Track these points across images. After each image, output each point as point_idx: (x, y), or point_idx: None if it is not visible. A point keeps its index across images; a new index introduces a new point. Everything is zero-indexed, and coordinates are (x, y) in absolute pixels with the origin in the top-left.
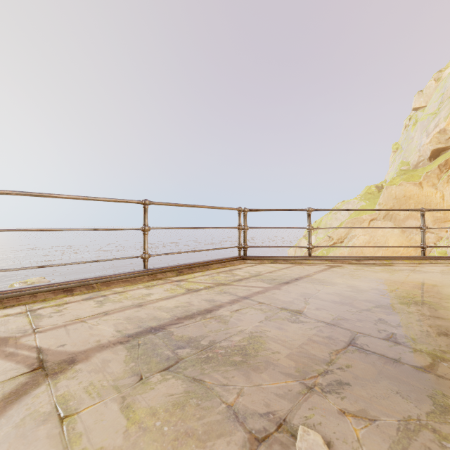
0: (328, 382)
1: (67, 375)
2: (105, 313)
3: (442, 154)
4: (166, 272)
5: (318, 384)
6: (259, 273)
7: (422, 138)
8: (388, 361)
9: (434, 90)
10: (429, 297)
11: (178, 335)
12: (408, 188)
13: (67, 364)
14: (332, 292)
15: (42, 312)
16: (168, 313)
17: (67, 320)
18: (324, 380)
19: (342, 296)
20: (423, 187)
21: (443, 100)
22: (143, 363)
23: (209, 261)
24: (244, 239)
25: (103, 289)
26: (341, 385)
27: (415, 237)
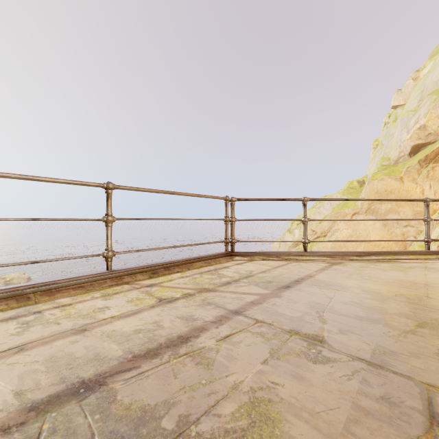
0: None
1: None
2: (20, 349)
3: (422, 150)
4: (137, 273)
5: None
6: (251, 273)
7: (403, 134)
8: None
9: (412, 89)
10: None
11: (125, 400)
12: (390, 183)
13: None
14: (349, 301)
15: None
16: (120, 346)
17: None
18: None
19: (364, 307)
20: (404, 182)
21: (422, 98)
22: None
23: (190, 258)
24: (231, 232)
25: (43, 300)
26: None
27: (396, 230)
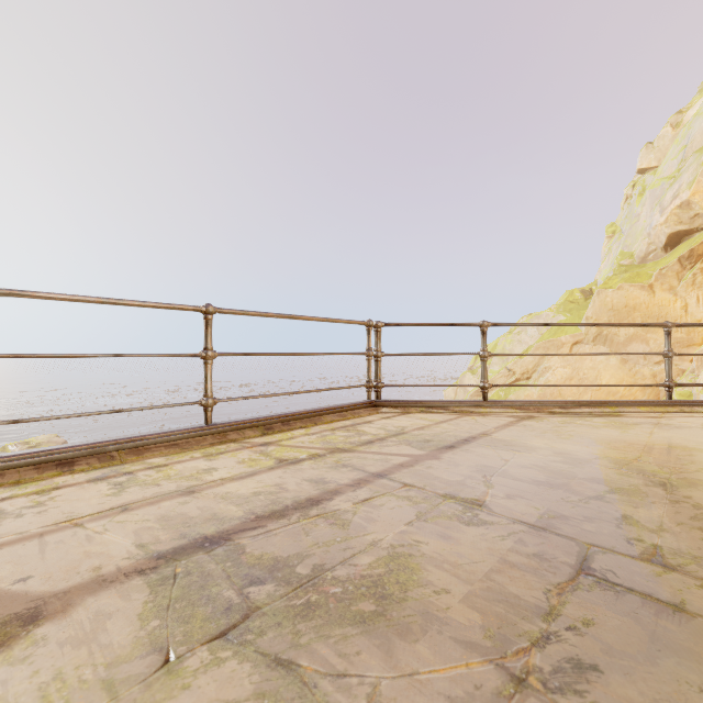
0: (554, 663)
1: (14, 652)
2: (124, 508)
3: (684, 240)
4: (245, 429)
5: (535, 671)
6: (403, 429)
7: (654, 216)
8: (663, 610)
9: (671, 141)
10: (698, 473)
11: (255, 552)
12: (632, 294)
13: (20, 625)
14: (530, 464)
15: (7, 506)
16: (239, 508)
17: (48, 522)
18: (545, 657)
19: (548, 471)
20: (655, 292)
21: (686, 157)
22: (177, 621)
23: (318, 409)
24: (376, 373)
25: (130, 460)
26: (582, 672)
27: (643, 370)
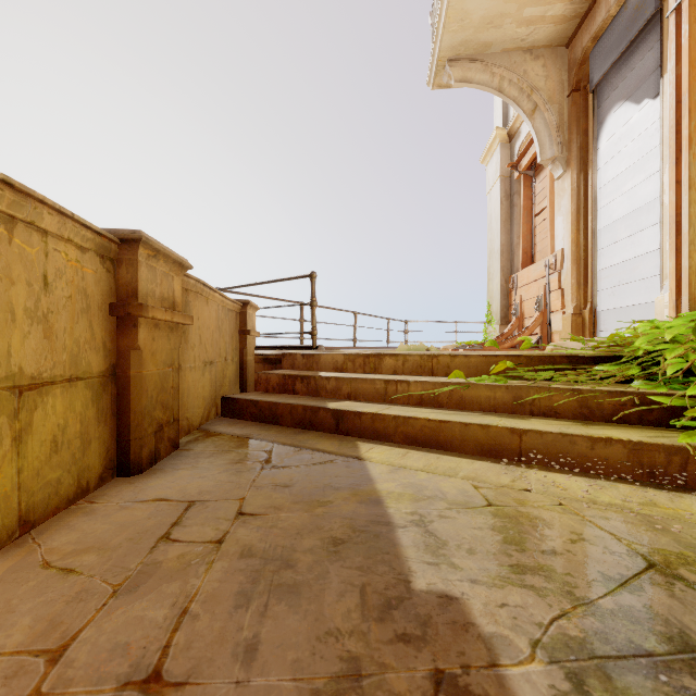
0: None
1: None
2: None
3: None
4: None
5: None
6: None
7: None
8: None
9: None
10: None
11: None
12: None
13: None
14: None
15: None
16: None
17: None
18: None
19: None
20: None
21: None
22: None
23: None
24: None
25: None
26: None
27: None
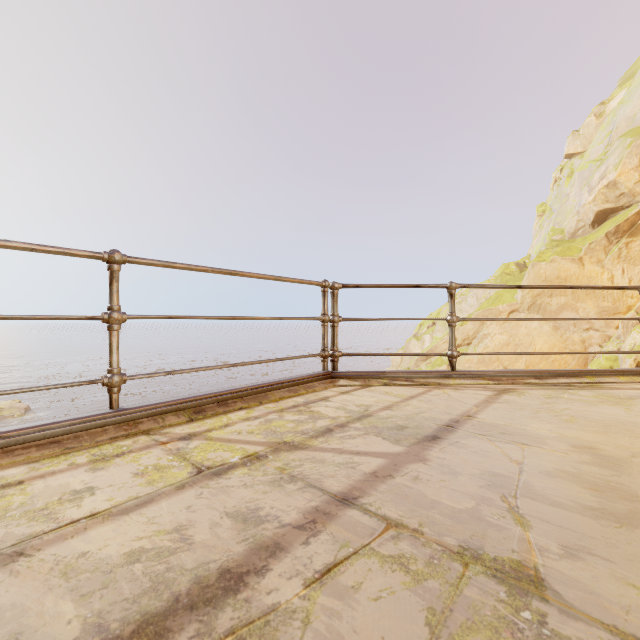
0: None
1: None
2: None
3: (610, 218)
4: (166, 413)
5: None
6: (367, 409)
7: (583, 195)
8: None
9: (595, 129)
10: None
11: None
12: (564, 266)
13: None
14: (555, 470)
15: None
16: (80, 608)
17: None
18: None
19: (589, 484)
20: (585, 264)
21: (611, 141)
22: None
23: (264, 384)
24: (333, 340)
25: None
26: None
27: (573, 336)
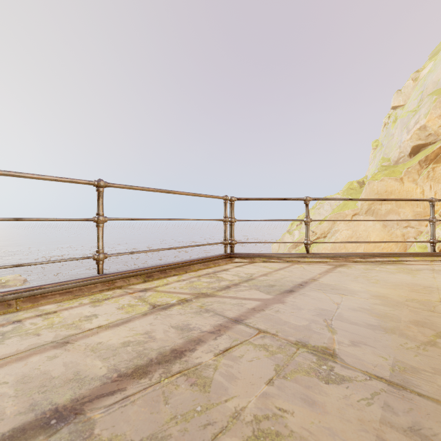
0: None
1: None
2: None
3: (422, 150)
4: (130, 277)
5: None
6: (251, 276)
7: (403, 135)
8: None
9: (412, 89)
10: None
11: (103, 435)
12: (390, 184)
13: None
14: (358, 307)
15: None
16: (105, 363)
17: None
18: None
19: (375, 314)
20: (404, 182)
21: (422, 98)
22: None
23: (188, 260)
24: (231, 233)
25: (25, 307)
26: None
27: (396, 231)
